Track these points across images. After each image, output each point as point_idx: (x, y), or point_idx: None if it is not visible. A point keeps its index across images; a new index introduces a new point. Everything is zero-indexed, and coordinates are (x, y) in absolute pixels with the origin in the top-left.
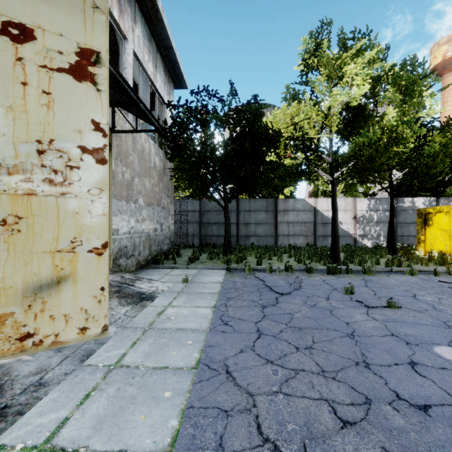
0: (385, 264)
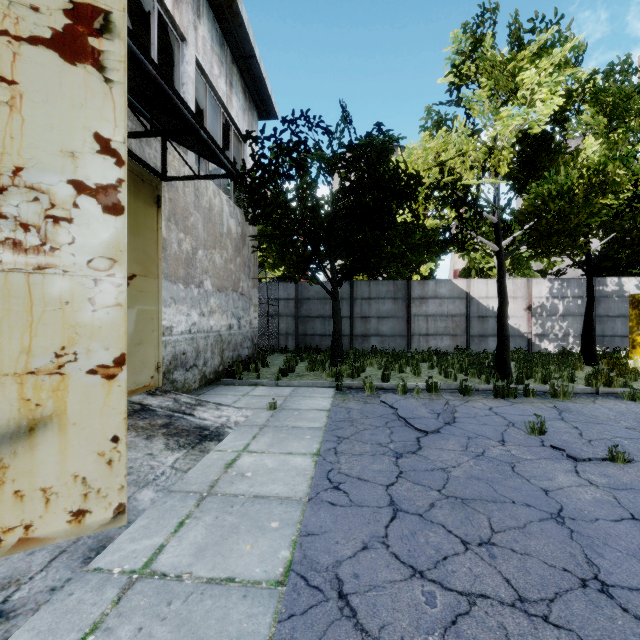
0: (586, 381)
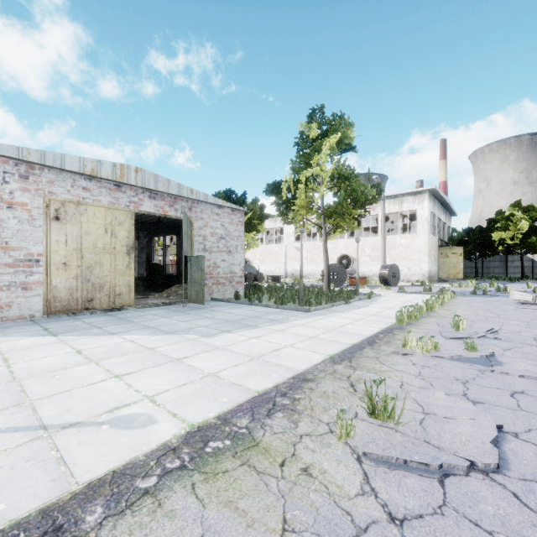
0: None
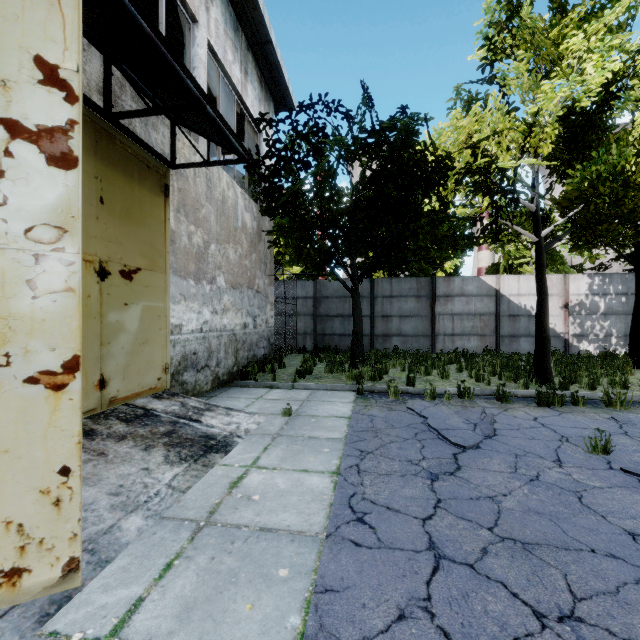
0: None
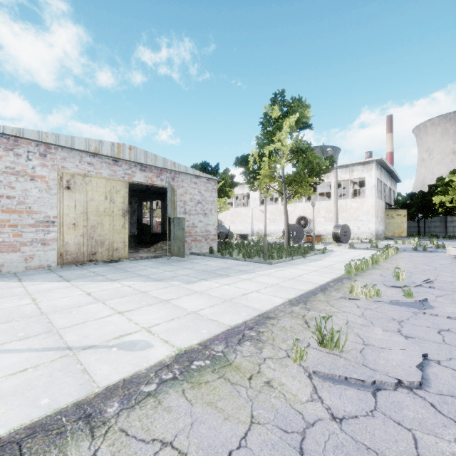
0: None
